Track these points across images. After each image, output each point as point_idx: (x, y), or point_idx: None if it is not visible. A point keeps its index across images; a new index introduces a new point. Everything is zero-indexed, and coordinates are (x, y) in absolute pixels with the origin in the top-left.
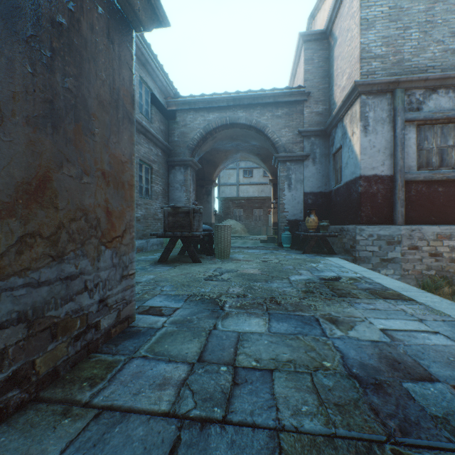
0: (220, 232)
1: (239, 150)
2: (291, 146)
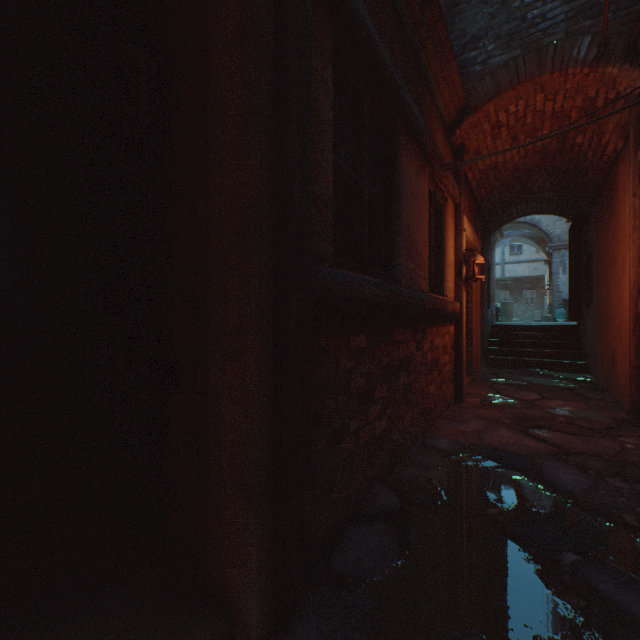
0: (506, 306)
1: (510, 236)
2: (565, 236)
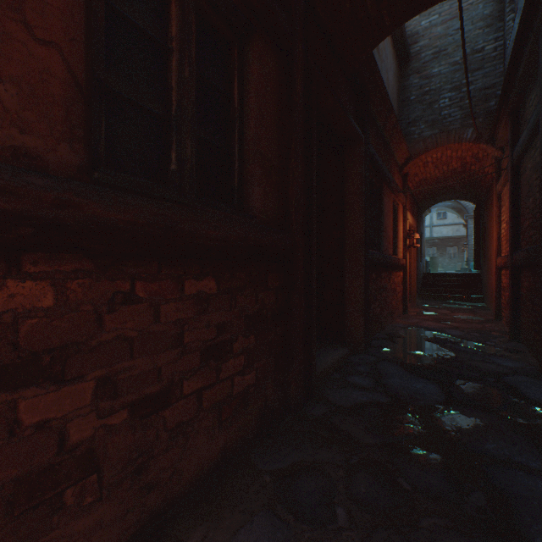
0: (433, 260)
1: (437, 206)
2: None
